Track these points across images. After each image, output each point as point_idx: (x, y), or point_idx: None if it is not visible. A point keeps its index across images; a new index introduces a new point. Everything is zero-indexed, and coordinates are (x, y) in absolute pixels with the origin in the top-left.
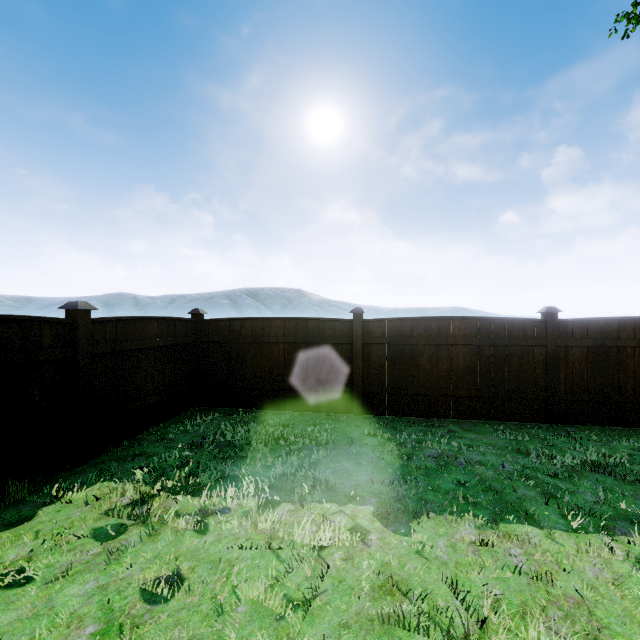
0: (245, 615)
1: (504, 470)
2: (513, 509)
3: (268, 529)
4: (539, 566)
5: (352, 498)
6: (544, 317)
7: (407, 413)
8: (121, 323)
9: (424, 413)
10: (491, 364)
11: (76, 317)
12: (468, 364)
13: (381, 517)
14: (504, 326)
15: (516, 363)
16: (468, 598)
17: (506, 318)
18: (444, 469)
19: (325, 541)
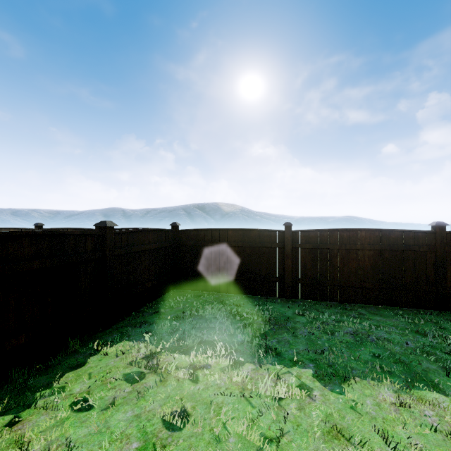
0: (235, 445)
1: (408, 347)
2: (421, 378)
3: (239, 382)
4: (450, 426)
5: (295, 362)
6: (434, 229)
7: (325, 298)
8: (130, 234)
9: (338, 299)
10: (390, 264)
11: (105, 231)
12: (372, 264)
13: (319, 378)
14: (401, 236)
15: (411, 264)
16: (397, 447)
17: (403, 230)
18: (360, 343)
19: (282, 394)
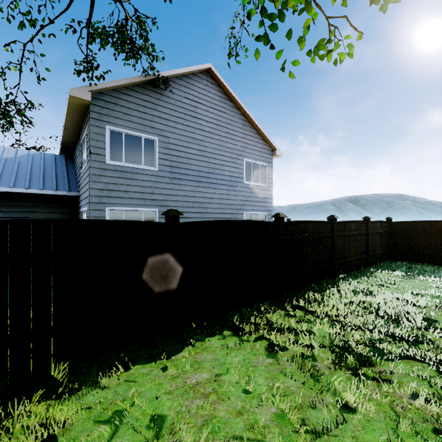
0: None
1: None
2: None
3: None
4: None
5: None
6: None
7: None
8: (373, 223)
9: None
10: None
11: (367, 221)
12: None
13: None
14: None
15: None
16: None
17: None
18: None
19: None
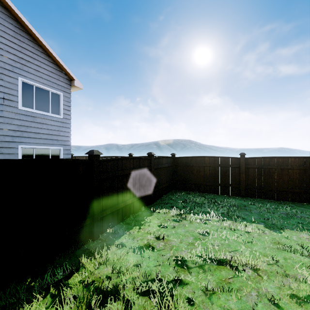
0: (232, 241)
1: None
2: None
3: (227, 226)
4: None
5: (253, 222)
6: None
7: (266, 198)
8: (158, 159)
9: (275, 198)
10: None
11: (151, 157)
12: (299, 178)
13: (267, 228)
14: None
15: None
16: (307, 249)
17: None
18: (290, 218)
19: (249, 230)
